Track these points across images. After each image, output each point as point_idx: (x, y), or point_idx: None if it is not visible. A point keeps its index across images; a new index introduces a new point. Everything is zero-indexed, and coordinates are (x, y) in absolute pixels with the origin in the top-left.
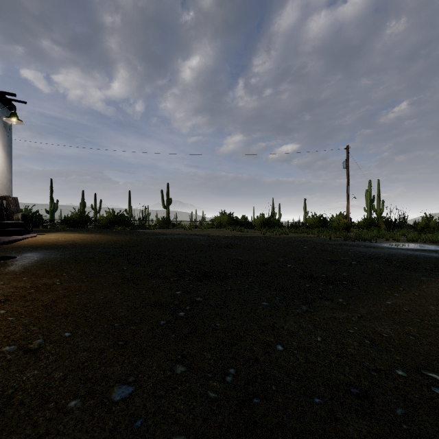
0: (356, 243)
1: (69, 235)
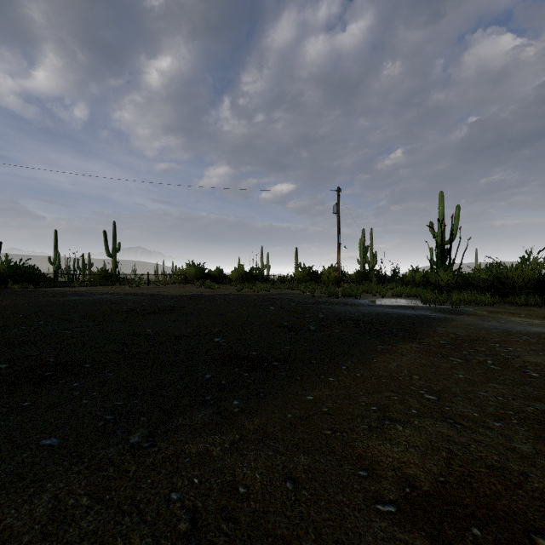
0: (338, 301)
1: None
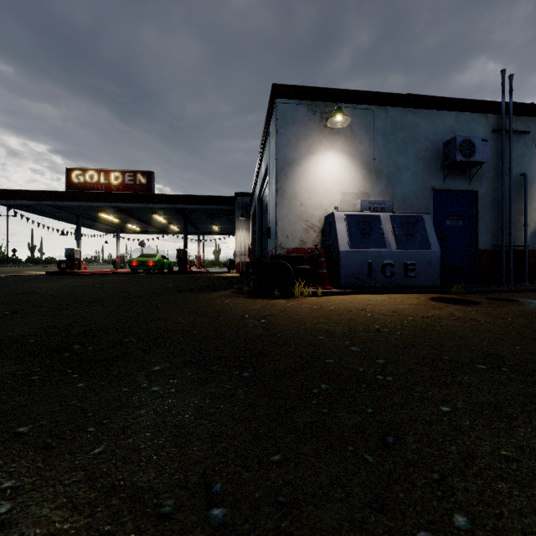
0: None
1: None
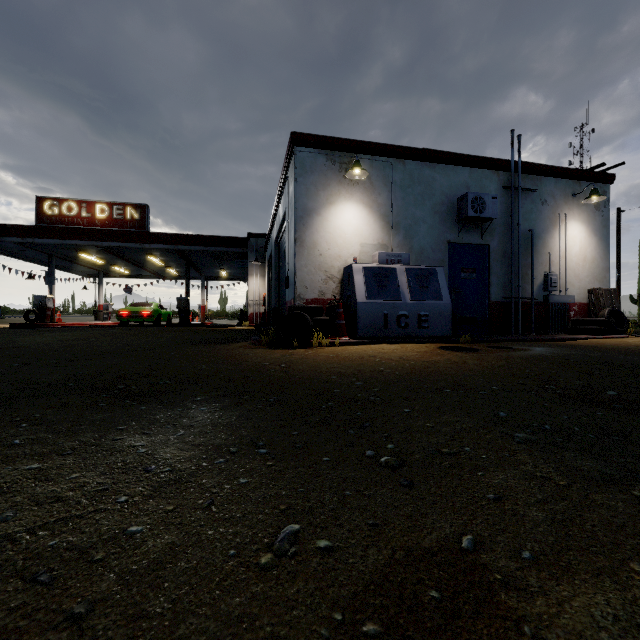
0: None
1: None
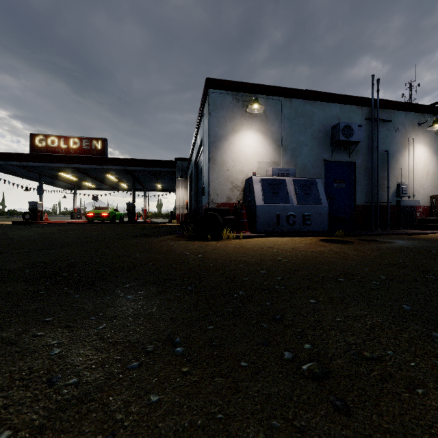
0: None
1: None
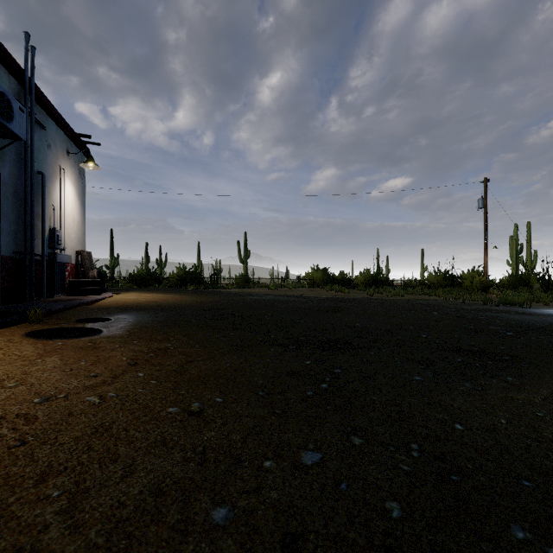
0: (502, 309)
1: (147, 295)
